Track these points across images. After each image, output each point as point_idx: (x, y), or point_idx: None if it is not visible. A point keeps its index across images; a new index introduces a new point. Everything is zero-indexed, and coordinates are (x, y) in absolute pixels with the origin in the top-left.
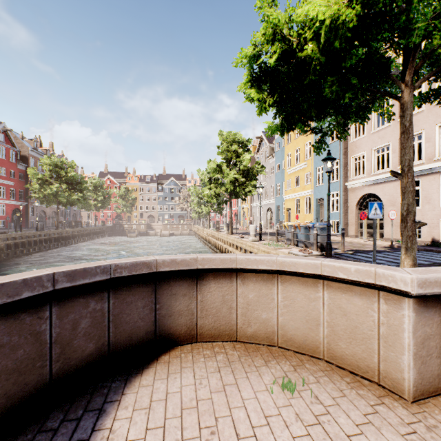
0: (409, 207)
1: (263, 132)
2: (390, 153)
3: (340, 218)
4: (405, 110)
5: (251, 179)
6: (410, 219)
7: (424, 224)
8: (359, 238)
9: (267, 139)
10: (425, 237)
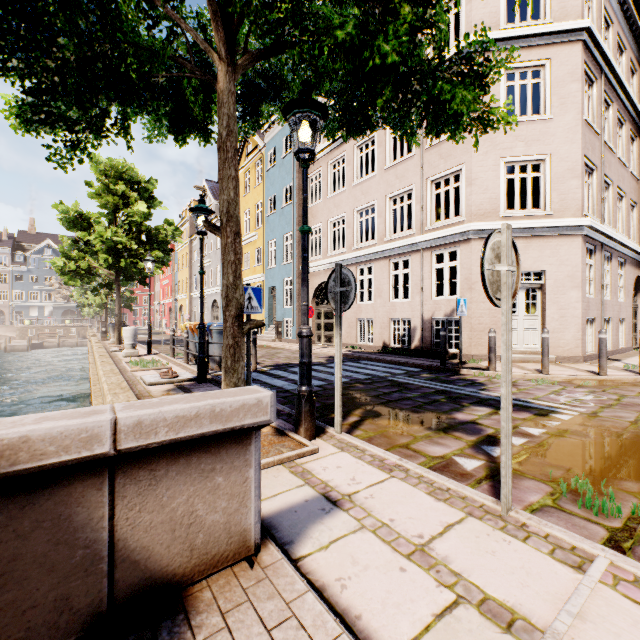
0: (230, 292)
1: (207, 181)
2: (346, 228)
3: (294, 316)
4: (221, 106)
5: (159, 249)
6: (230, 314)
7: (260, 323)
8: (314, 345)
9: (213, 192)
10: (377, 341)
